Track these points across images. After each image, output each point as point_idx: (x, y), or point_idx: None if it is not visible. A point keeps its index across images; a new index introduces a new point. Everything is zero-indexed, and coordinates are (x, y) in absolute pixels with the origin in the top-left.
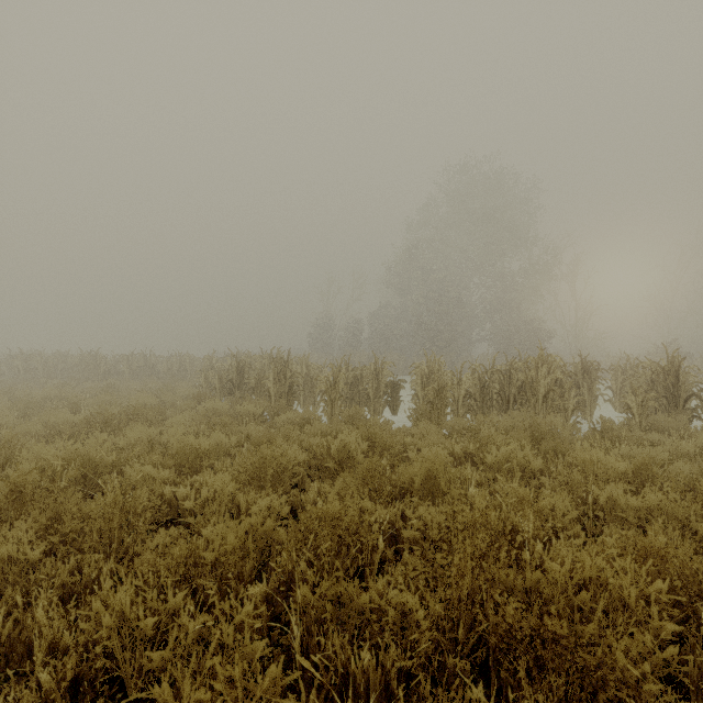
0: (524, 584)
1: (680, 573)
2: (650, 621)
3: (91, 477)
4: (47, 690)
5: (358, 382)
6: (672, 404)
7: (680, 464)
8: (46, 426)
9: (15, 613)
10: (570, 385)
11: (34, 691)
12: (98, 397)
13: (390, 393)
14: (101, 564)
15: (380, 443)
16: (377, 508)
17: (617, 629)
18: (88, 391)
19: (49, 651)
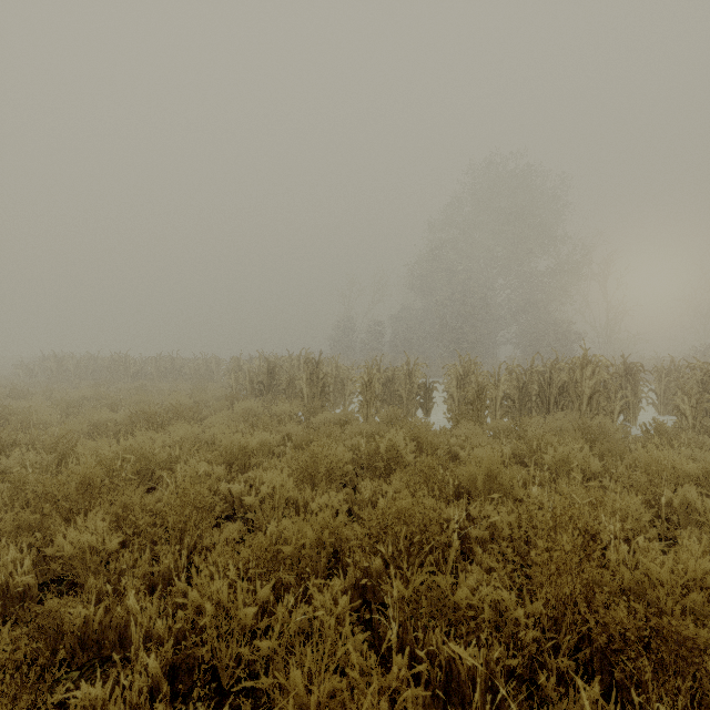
0: (622, 585)
1: None
2: None
3: (144, 473)
4: (153, 676)
5: (390, 384)
6: None
7: None
8: (89, 425)
9: (106, 601)
10: (616, 386)
11: (143, 676)
12: (134, 397)
13: (423, 395)
14: (176, 555)
15: (426, 443)
16: (442, 506)
17: None
18: (121, 392)
19: (143, 639)
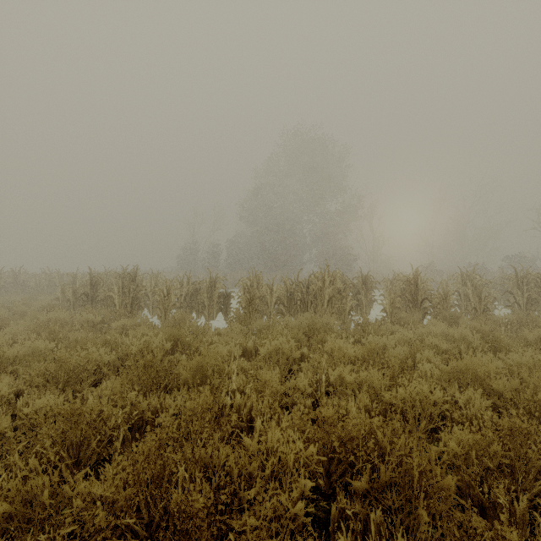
0: (218, 459)
1: (345, 435)
2: (300, 480)
3: None
4: None
5: (197, 293)
6: (414, 305)
7: (399, 347)
8: None
9: None
10: (347, 292)
11: None
12: None
13: (222, 302)
14: None
15: (186, 342)
16: (140, 400)
17: (267, 492)
18: None
19: None
